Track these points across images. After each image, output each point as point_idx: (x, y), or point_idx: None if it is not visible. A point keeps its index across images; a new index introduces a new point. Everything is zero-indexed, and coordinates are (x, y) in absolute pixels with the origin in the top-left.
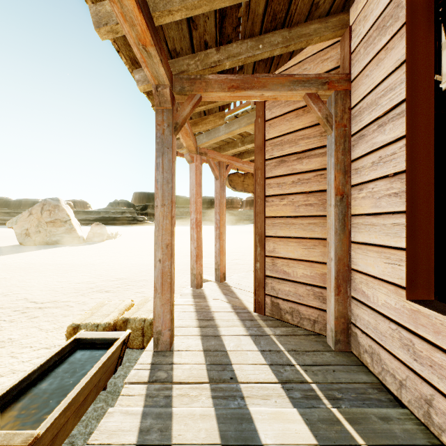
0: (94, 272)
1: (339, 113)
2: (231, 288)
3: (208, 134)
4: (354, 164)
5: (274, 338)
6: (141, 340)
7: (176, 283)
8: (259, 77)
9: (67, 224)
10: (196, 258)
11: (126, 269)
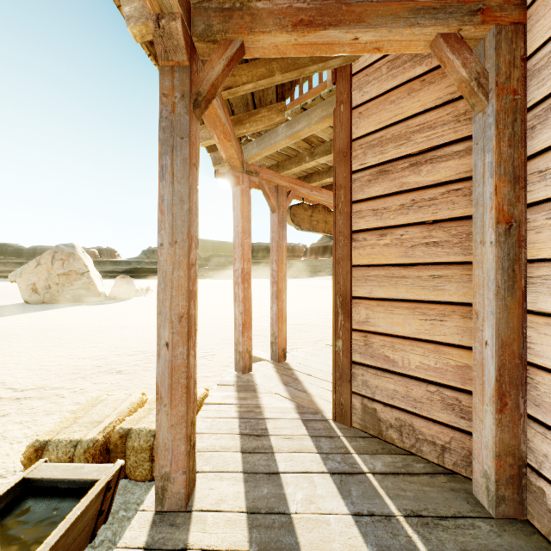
0: (108, 342)
1: (504, 67)
2: (295, 373)
3: (259, 141)
4: (535, 163)
5: (375, 480)
6: (148, 467)
7: (217, 360)
8: (351, 2)
9: (85, 276)
10: (242, 328)
11: (152, 337)
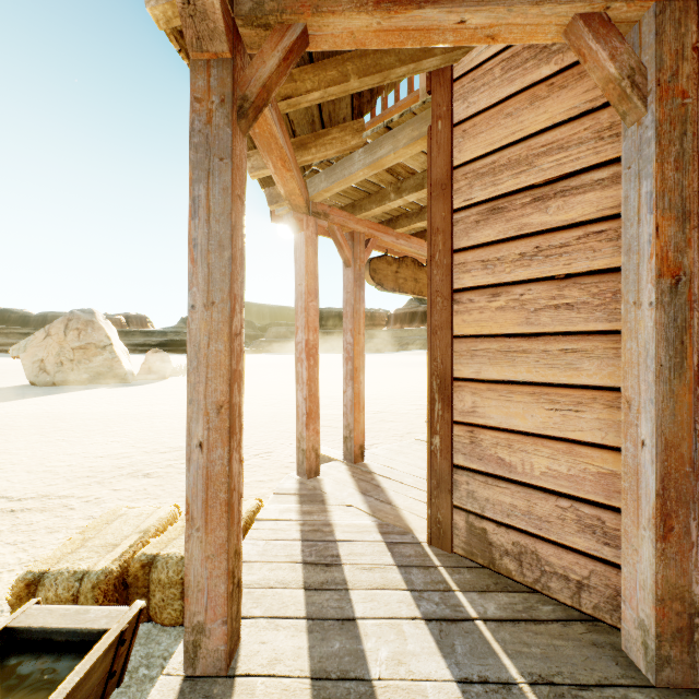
0: (134, 436)
1: (668, 59)
2: (376, 478)
3: (329, 173)
4: None
5: (487, 630)
6: (179, 607)
7: (274, 459)
8: None
9: (107, 351)
10: (306, 419)
11: None
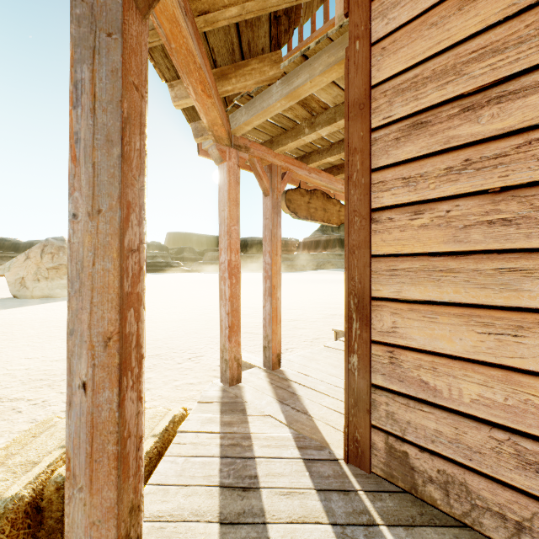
0: None
1: None
2: (292, 386)
3: (249, 107)
4: None
5: None
6: None
7: (204, 363)
8: None
9: None
10: (229, 332)
11: None
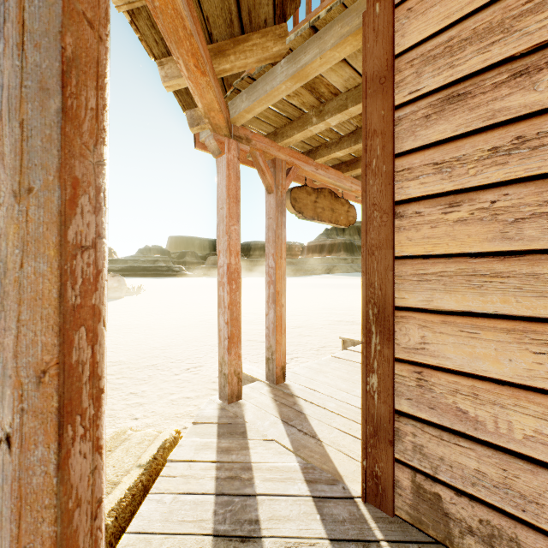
0: None
1: None
2: (298, 403)
3: (250, 91)
4: None
5: None
6: None
7: (203, 374)
8: None
9: None
10: (228, 344)
11: (133, 344)
